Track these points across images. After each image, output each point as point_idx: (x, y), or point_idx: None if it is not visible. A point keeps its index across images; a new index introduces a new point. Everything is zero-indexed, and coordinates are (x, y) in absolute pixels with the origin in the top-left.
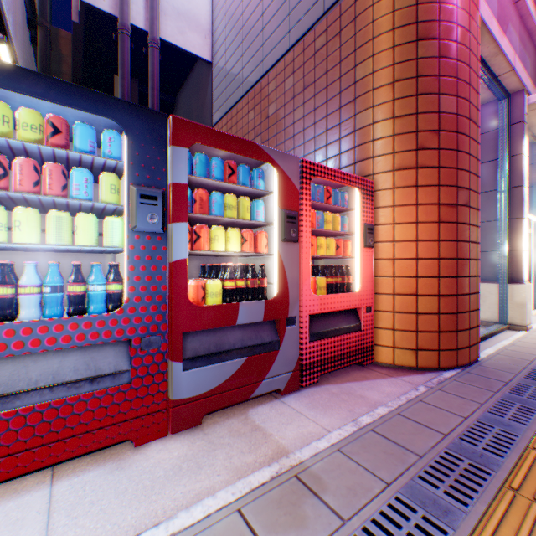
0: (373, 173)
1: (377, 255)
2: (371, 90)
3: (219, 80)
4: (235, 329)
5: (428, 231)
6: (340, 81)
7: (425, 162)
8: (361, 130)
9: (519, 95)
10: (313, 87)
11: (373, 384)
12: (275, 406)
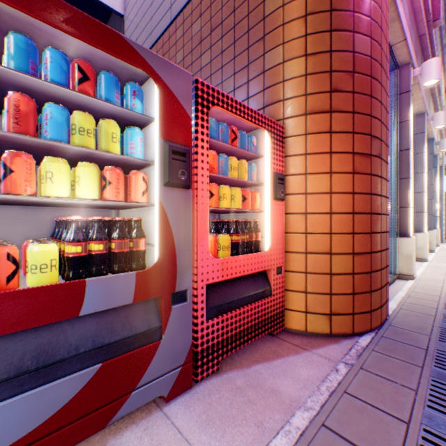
0: (284, 118)
1: (288, 209)
2: (282, 24)
3: (131, 33)
4: (84, 320)
5: (343, 182)
6: (248, 19)
7: (339, 105)
8: (271, 70)
9: (407, 67)
10: (221, 28)
11: (287, 366)
12: (151, 428)
